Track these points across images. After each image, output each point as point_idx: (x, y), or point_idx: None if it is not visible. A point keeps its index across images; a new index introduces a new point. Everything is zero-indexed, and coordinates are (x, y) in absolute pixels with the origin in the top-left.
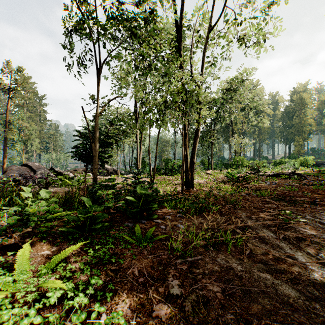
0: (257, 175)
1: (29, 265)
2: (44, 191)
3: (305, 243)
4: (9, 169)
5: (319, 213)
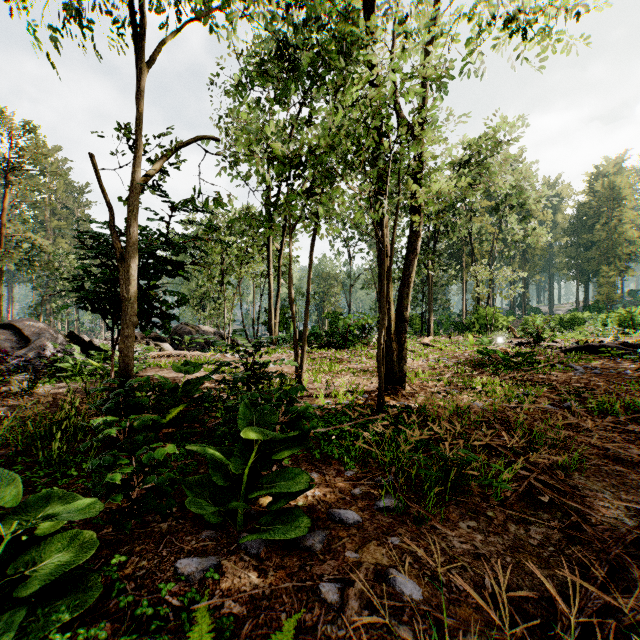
0: (537, 348)
1: None
2: None
3: None
4: None
5: None
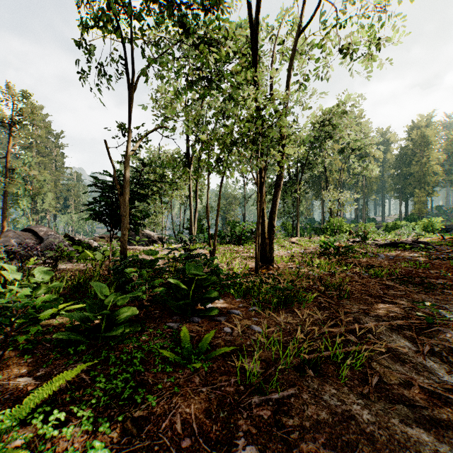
0: (363, 244)
1: None
2: (40, 271)
3: None
4: (3, 235)
5: None
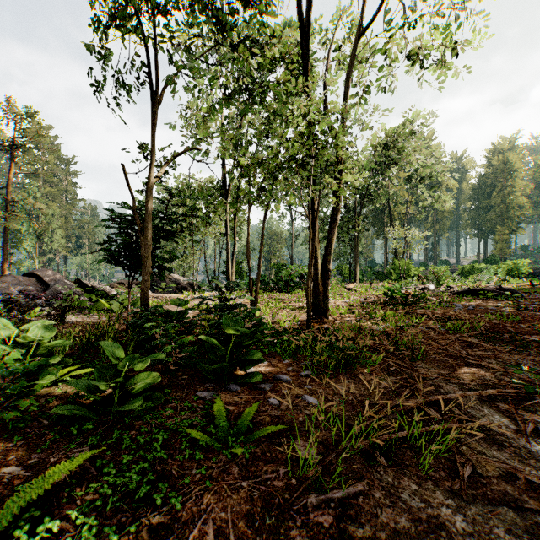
0: (436, 292)
1: None
2: (40, 326)
3: None
4: (1, 281)
5: None
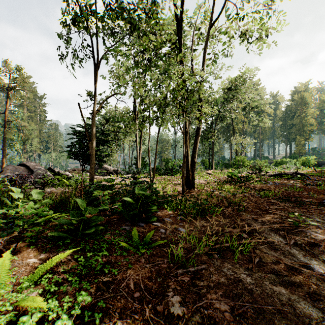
0: (258, 175)
1: (10, 277)
2: (36, 192)
3: (319, 249)
4: (5, 169)
5: None
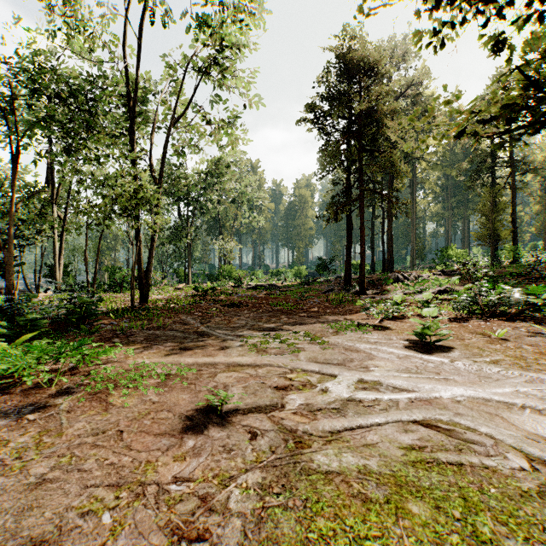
0: (238, 288)
1: None
2: None
3: (211, 322)
4: None
5: (244, 311)
